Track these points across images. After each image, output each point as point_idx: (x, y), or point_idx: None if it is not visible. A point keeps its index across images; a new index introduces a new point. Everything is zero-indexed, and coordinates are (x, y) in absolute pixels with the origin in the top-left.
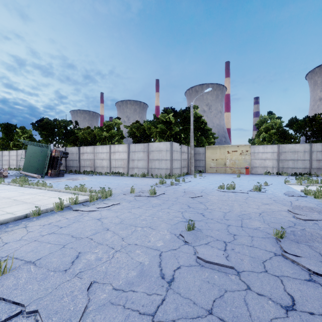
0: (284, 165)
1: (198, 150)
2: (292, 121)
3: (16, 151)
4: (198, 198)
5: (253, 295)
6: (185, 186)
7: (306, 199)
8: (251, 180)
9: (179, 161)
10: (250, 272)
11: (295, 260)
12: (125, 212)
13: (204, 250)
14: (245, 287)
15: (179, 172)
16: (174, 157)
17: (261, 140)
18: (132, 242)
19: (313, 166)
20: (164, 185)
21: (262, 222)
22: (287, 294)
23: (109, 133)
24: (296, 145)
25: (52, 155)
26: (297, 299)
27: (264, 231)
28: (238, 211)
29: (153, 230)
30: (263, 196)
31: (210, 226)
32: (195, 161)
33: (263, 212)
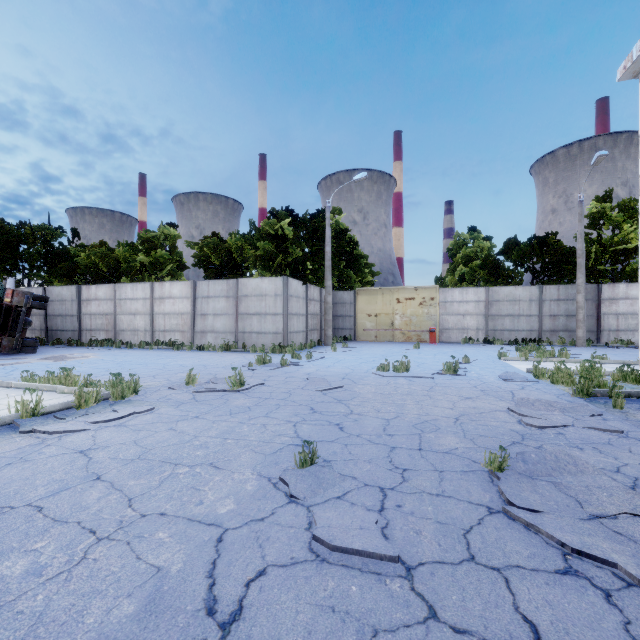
0: (496, 325)
1: (342, 296)
2: (509, 245)
3: None
4: (335, 392)
5: (443, 636)
6: (311, 368)
7: (538, 387)
8: (440, 353)
9: (303, 317)
10: (436, 565)
11: (532, 522)
12: (160, 429)
13: (331, 516)
14: (424, 613)
15: (302, 341)
16: (292, 309)
17: (458, 279)
18: (152, 508)
19: (544, 326)
20: (268, 366)
21: (462, 437)
22: (521, 620)
23: (151, 257)
24: (516, 289)
25: (4, 302)
26: (545, 631)
27: (466, 456)
28: (414, 414)
29: (218, 471)
30: (462, 384)
31: (353, 452)
32: (336, 318)
33: (462, 414)
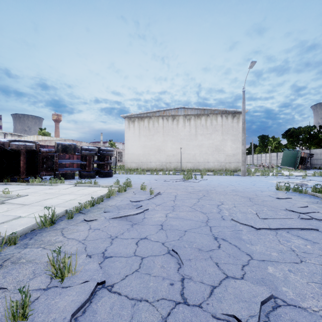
0: None
1: None
2: None
3: (270, 154)
4: None
5: None
6: None
7: None
8: None
9: None
10: None
11: None
12: None
13: None
14: None
15: None
16: None
17: None
18: None
19: None
20: None
21: None
22: None
23: None
24: None
25: (301, 156)
26: None
27: None
28: None
29: None
30: None
31: None
32: None
33: None
